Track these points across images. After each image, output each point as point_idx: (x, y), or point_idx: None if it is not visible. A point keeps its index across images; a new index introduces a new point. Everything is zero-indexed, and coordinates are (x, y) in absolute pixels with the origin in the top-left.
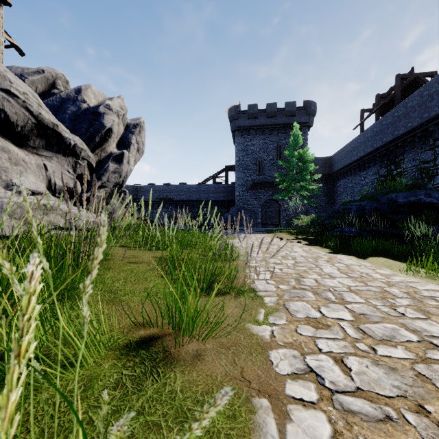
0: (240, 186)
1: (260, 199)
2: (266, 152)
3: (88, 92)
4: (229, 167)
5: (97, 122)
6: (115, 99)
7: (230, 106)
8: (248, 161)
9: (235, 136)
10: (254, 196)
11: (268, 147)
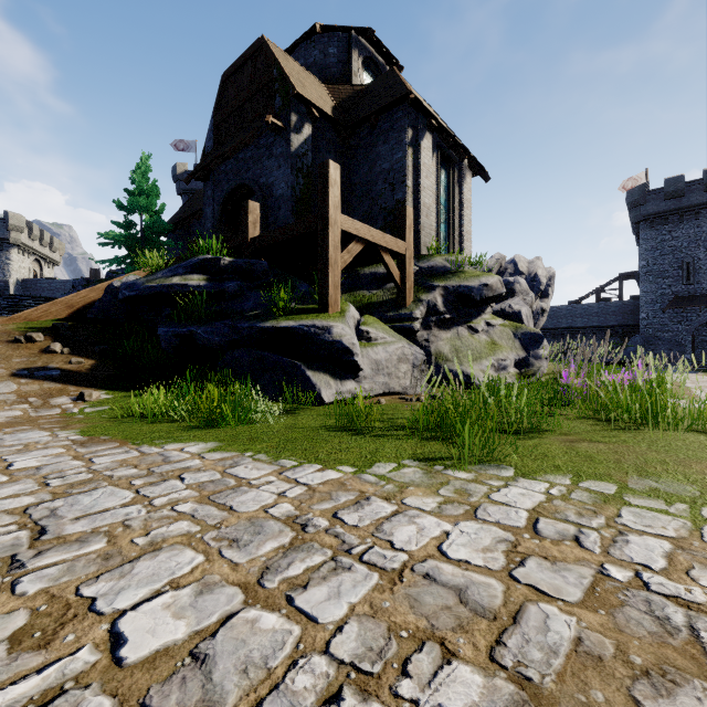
0: (648, 304)
1: (691, 322)
2: (702, 247)
3: (520, 263)
4: (626, 274)
5: (536, 288)
6: (538, 263)
7: (627, 179)
8: (665, 265)
9: (639, 229)
10: (677, 318)
11: (706, 237)
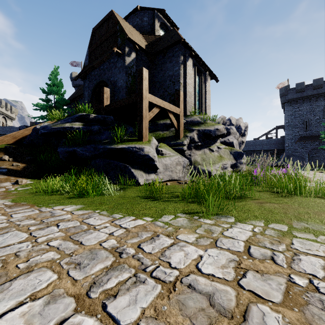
0: (289, 139)
1: (307, 148)
2: (312, 114)
3: (232, 120)
4: (279, 126)
5: (240, 131)
6: (241, 120)
7: (279, 83)
8: (296, 122)
9: (285, 106)
10: (301, 146)
11: (314, 110)
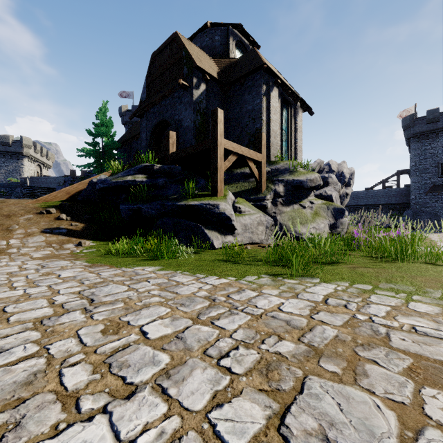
0: (416, 189)
1: None
2: None
3: (333, 165)
4: (401, 171)
5: (342, 180)
6: (344, 165)
7: (403, 111)
8: (427, 165)
9: (410, 142)
10: (435, 198)
11: None
